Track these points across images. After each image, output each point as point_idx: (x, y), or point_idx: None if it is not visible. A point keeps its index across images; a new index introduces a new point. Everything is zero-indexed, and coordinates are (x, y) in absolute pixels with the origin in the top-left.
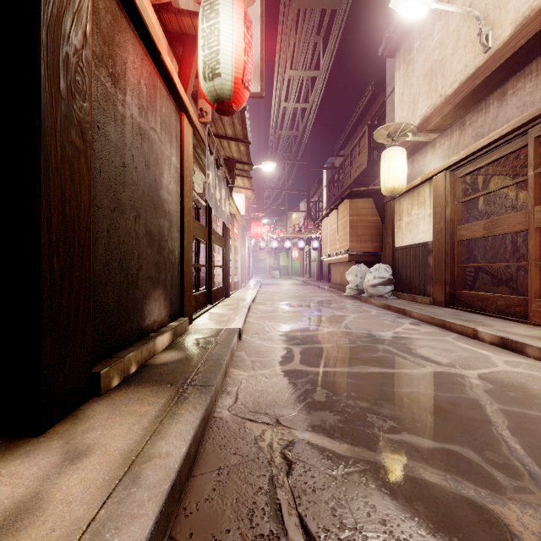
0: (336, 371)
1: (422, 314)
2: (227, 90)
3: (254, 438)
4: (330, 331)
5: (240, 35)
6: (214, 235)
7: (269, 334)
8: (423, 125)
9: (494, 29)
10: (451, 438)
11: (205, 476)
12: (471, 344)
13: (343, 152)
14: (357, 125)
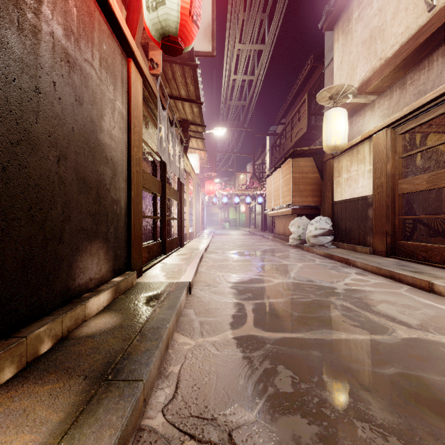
0: (297, 338)
1: (367, 264)
2: (173, 22)
3: None
4: (281, 283)
5: None
6: (168, 189)
7: (219, 286)
8: (362, 88)
9: None
10: None
11: None
12: (429, 298)
13: (284, 121)
14: (296, 96)
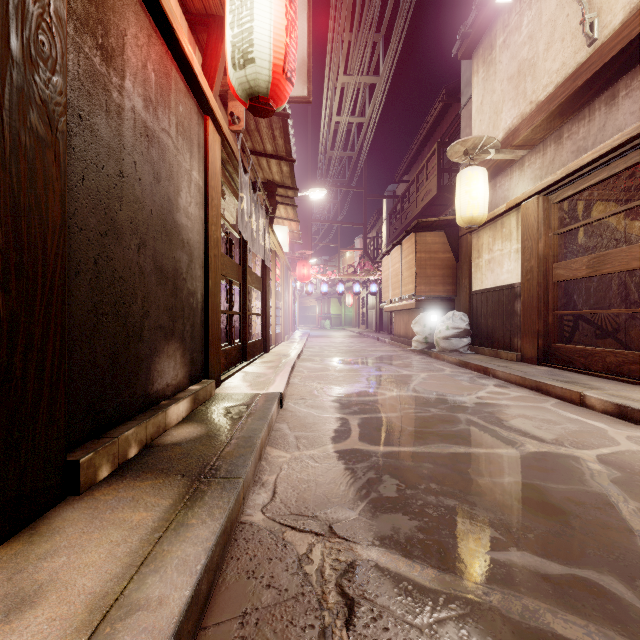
0: (408, 451)
1: (509, 373)
2: (264, 82)
3: (298, 558)
4: (396, 396)
5: (280, 8)
6: (250, 275)
7: (318, 399)
8: (508, 140)
9: (602, 15)
10: (582, 558)
11: (222, 628)
12: (577, 413)
13: (407, 177)
14: (424, 144)
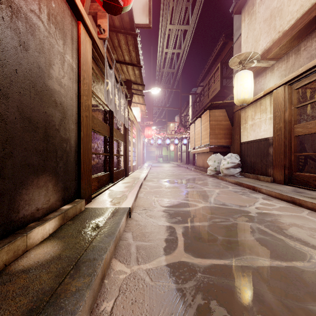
0: (225, 265)
1: (271, 190)
2: None
3: None
4: (204, 207)
5: None
6: (115, 132)
7: (154, 210)
8: (264, 55)
9: None
10: None
11: None
12: None
13: (202, 84)
14: (211, 65)
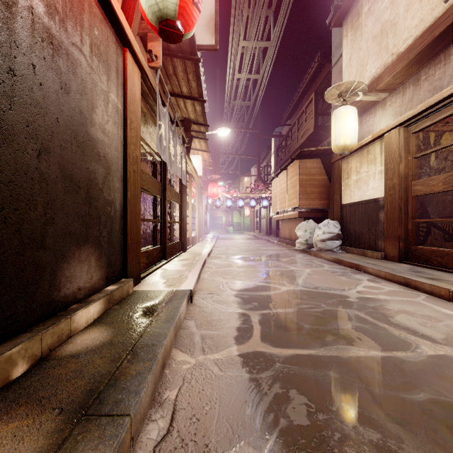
0: (310, 355)
1: (379, 270)
2: (171, 4)
3: None
4: (289, 290)
5: None
6: (169, 191)
7: (223, 294)
8: (372, 85)
9: None
10: None
11: None
12: (450, 308)
13: (290, 122)
14: (302, 96)
